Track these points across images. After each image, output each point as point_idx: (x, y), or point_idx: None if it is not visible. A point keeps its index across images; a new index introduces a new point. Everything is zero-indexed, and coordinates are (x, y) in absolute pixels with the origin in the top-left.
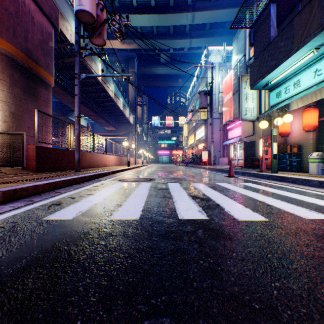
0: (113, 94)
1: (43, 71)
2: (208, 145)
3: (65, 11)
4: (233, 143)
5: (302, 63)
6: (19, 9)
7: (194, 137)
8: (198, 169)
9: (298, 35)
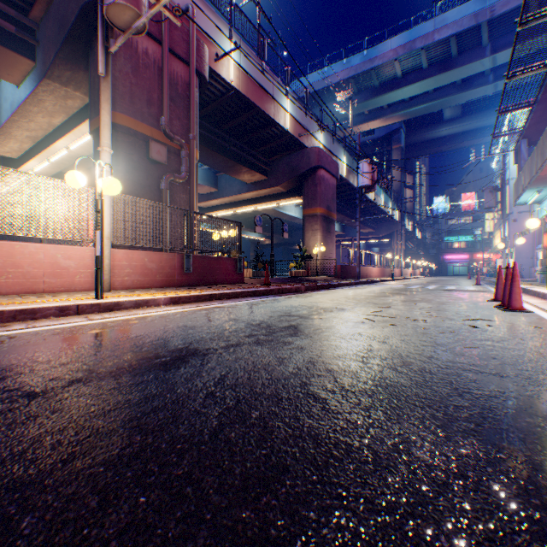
0: (372, 196)
1: (332, 214)
2: None
3: (338, 155)
4: None
5: (541, 194)
6: (325, 185)
7: (499, 235)
8: None
9: (522, 183)
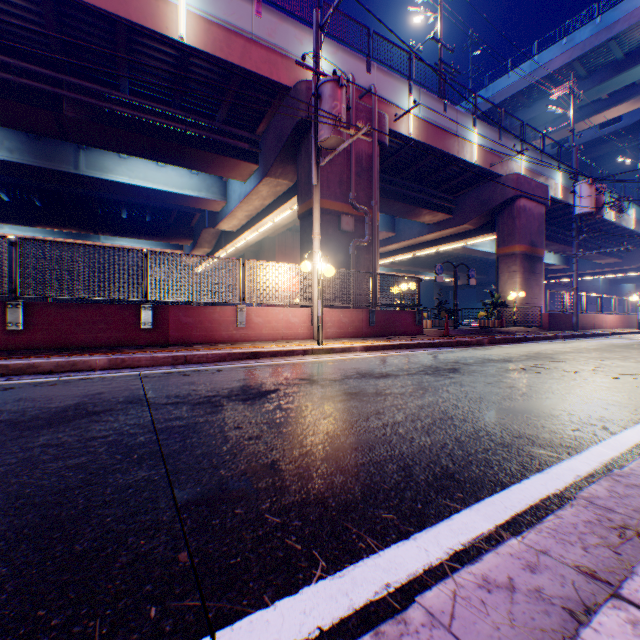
0: (611, 215)
1: (537, 250)
2: None
3: (548, 173)
4: None
5: None
6: (526, 217)
7: None
8: None
9: None
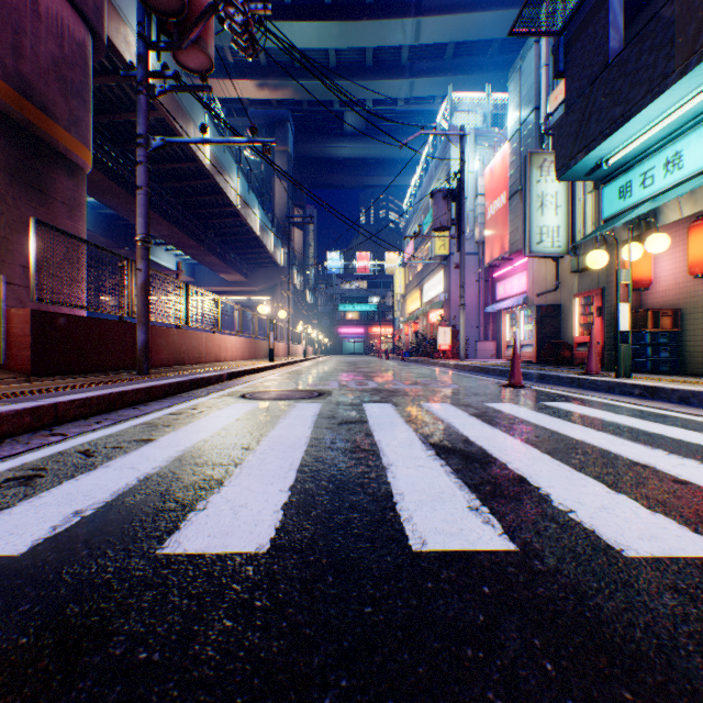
0: (239, 199)
1: (64, 132)
2: (453, 314)
3: None
4: (507, 308)
5: (691, 108)
6: None
7: (420, 296)
8: (430, 367)
9: (688, 36)
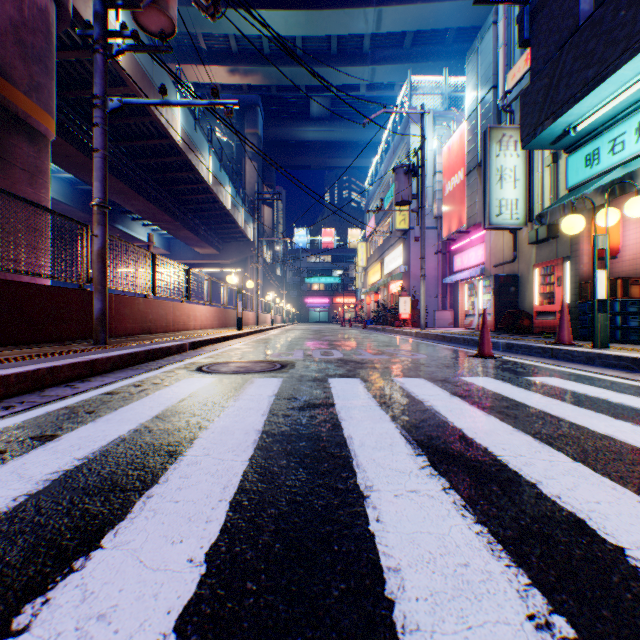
0: (210, 176)
1: (23, 97)
2: (412, 284)
3: None
4: (464, 279)
5: None
6: None
7: (381, 268)
8: (392, 335)
9: None
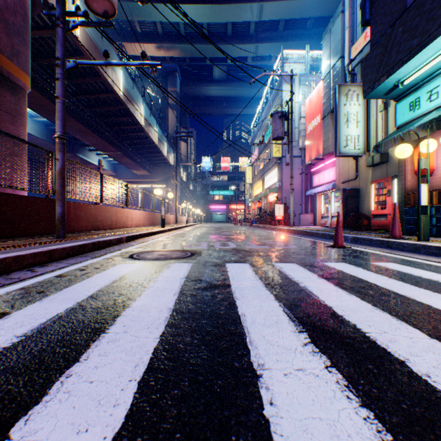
0: (143, 120)
1: (6, 60)
2: (284, 196)
3: None
4: (320, 192)
5: None
6: None
7: (262, 184)
8: (270, 231)
9: None
